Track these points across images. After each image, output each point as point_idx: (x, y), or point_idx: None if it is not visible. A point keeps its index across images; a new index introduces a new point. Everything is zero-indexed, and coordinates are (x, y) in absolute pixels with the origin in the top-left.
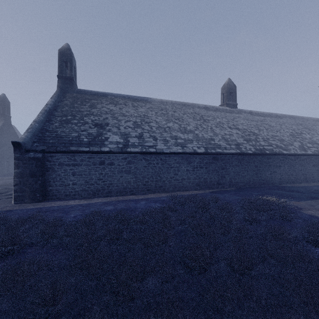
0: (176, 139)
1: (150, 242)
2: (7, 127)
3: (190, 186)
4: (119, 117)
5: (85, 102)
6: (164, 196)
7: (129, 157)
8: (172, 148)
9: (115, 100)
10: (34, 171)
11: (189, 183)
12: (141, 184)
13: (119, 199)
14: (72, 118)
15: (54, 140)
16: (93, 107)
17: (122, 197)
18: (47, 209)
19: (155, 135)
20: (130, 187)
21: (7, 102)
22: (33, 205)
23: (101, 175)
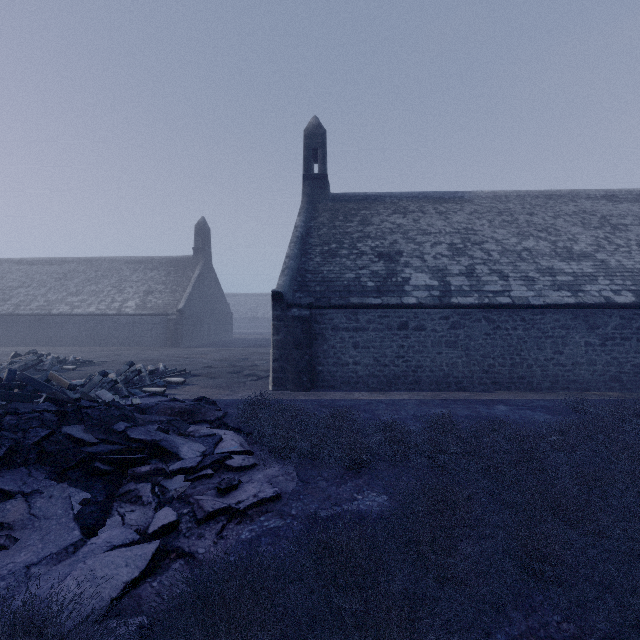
0: (553, 276)
1: (639, 489)
2: (208, 269)
3: (594, 380)
4: (417, 238)
5: (351, 217)
6: (537, 398)
7: (455, 316)
8: (549, 295)
9: (402, 206)
10: (299, 338)
11: (591, 374)
12: (478, 370)
13: (442, 396)
14: (337, 247)
15: (322, 287)
16: (366, 223)
17: (445, 394)
18: (332, 403)
19: (501, 269)
20: (457, 375)
21: (208, 229)
22: (302, 394)
23: (402, 349)
